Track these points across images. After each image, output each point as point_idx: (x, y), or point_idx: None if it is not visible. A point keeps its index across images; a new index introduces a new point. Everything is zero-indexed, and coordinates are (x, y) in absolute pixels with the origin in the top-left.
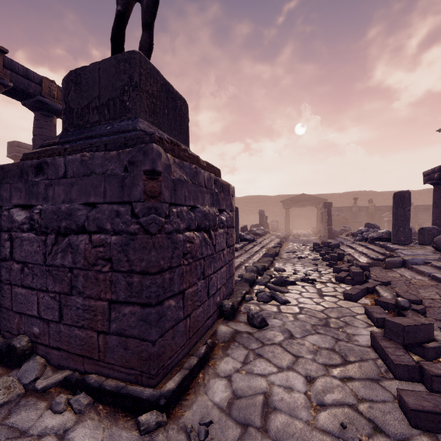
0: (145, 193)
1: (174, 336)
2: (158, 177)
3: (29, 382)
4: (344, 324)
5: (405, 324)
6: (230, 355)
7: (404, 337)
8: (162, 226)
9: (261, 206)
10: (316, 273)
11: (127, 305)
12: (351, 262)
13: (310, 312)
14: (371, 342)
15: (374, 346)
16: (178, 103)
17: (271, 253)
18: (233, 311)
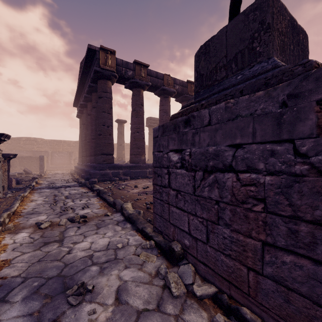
0: (318, 128)
1: None
2: None
3: (188, 283)
4: None
5: None
6: None
7: None
8: None
9: None
10: None
11: (285, 252)
12: None
13: None
14: None
15: None
16: (300, 36)
17: None
18: None
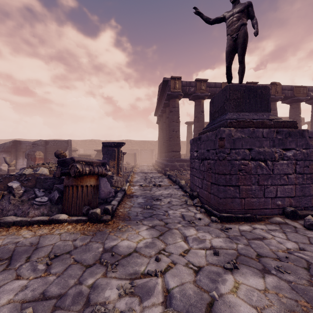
0: (219, 146)
1: (233, 202)
2: (223, 139)
3: (194, 203)
4: None
5: None
6: (266, 225)
7: None
8: (225, 157)
9: None
10: None
11: (215, 185)
12: None
13: None
14: None
15: None
16: (258, 91)
17: None
18: (295, 215)
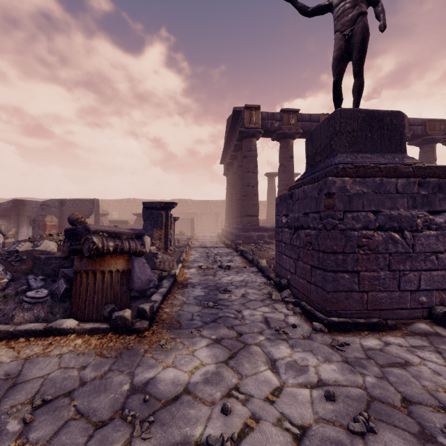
0: (325, 207)
1: (348, 299)
2: (333, 196)
3: (283, 297)
4: None
5: None
6: (405, 338)
7: None
8: (336, 225)
9: None
10: None
11: (318, 270)
12: None
13: None
14: None
15: None
16: (386, 120)
17: None
18: None
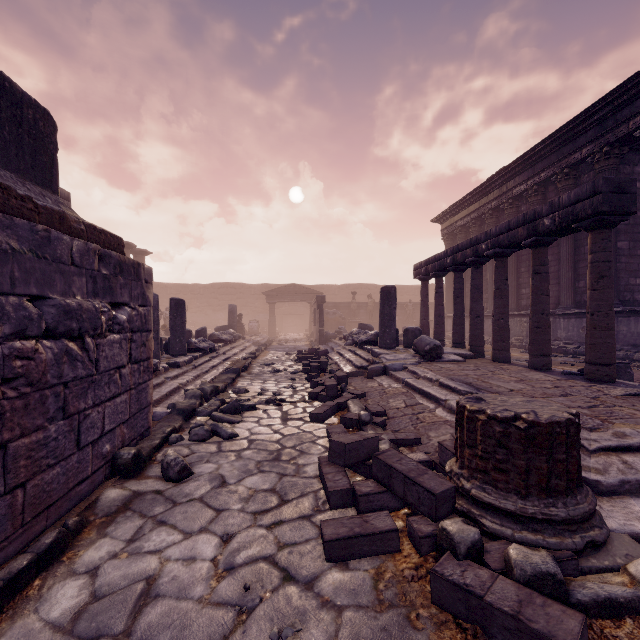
0: None
1: None
2: None
3: None
4: (298, 453)
5: (348, 442)
6: (110, 535)
7: (345, 458)
8: None
9: (237, 299)
10: (290, 390)
11: None
12: (333, 373)
13: (261, 445)
14: (319, 471)
15: (320, 474)
16: (27, 112)
17: (234, 368)
18: (139, 463)
